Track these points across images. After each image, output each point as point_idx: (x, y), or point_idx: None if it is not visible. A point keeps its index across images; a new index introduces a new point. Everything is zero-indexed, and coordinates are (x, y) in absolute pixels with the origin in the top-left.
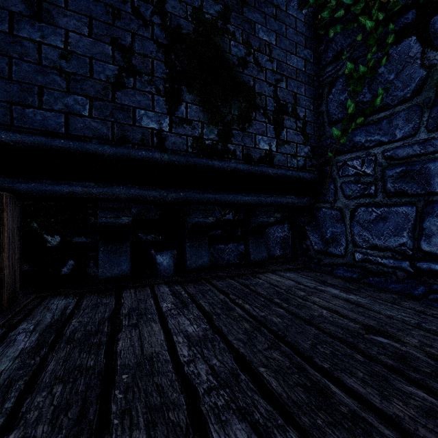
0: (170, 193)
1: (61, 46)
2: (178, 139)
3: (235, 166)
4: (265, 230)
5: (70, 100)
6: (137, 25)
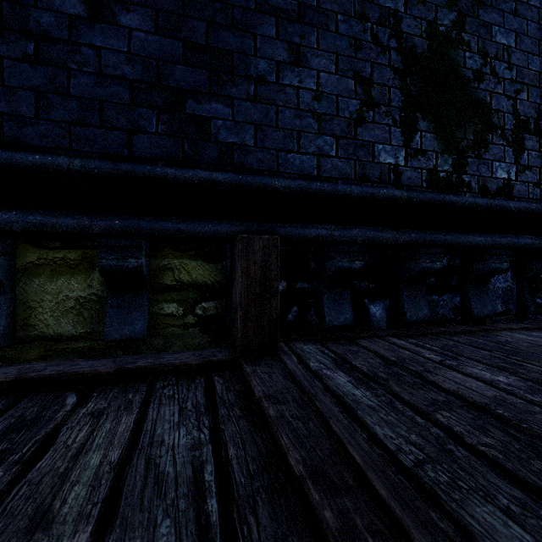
0: (402, 234)
1: (314, 88)
2: (413, 174)
3: (472, 201)
4: (489, 279)
5: (321, 142)
6: (376, 53)
